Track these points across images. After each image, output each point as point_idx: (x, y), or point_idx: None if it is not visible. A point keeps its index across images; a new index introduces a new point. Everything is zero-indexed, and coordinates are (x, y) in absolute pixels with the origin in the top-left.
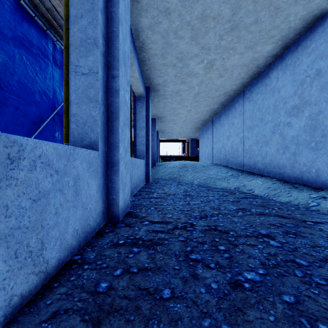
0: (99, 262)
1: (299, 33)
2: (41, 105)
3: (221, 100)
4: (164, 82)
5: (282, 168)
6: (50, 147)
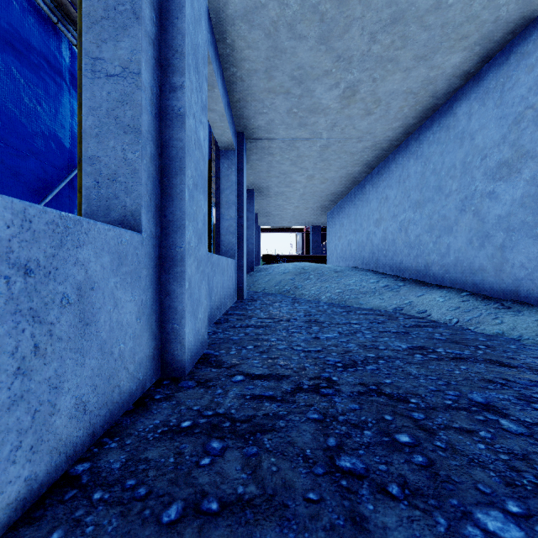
0: (130, 480)
1: (512, 29)
2: (47, 159)
3: (366, 158)
4: (269, 125)
5: (479, 273)
6: (1, 207)
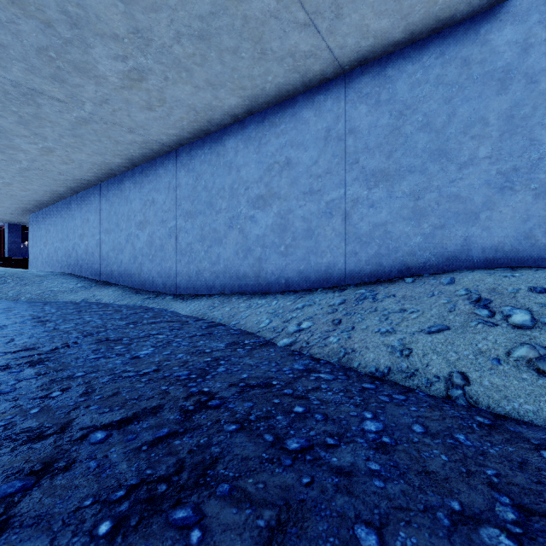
0: None
1: (142, 161)
2: None
3: (70, 185)
4: None
5: (134, 276)
6: None
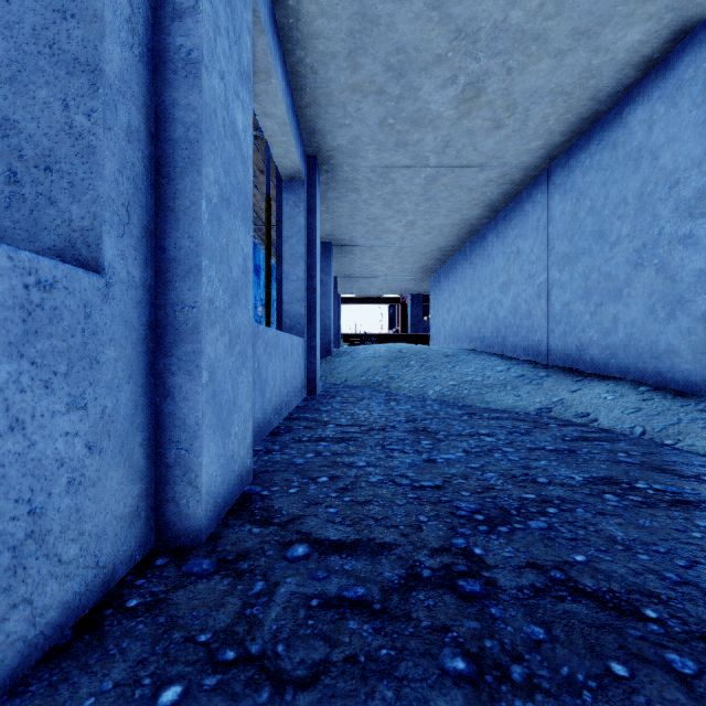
0: None
1: None
2: None
3: (490, 196)
4: (352, 144)
5: (666, 357)
6: None
